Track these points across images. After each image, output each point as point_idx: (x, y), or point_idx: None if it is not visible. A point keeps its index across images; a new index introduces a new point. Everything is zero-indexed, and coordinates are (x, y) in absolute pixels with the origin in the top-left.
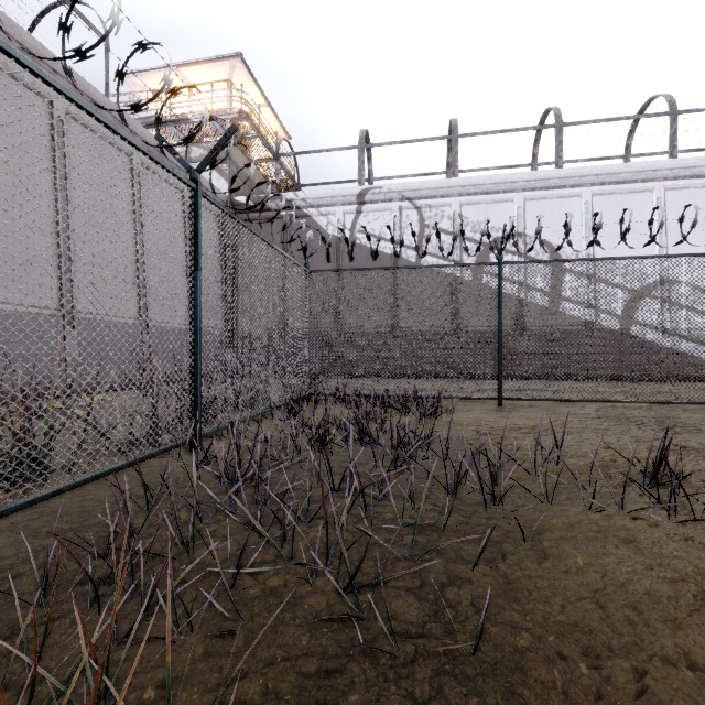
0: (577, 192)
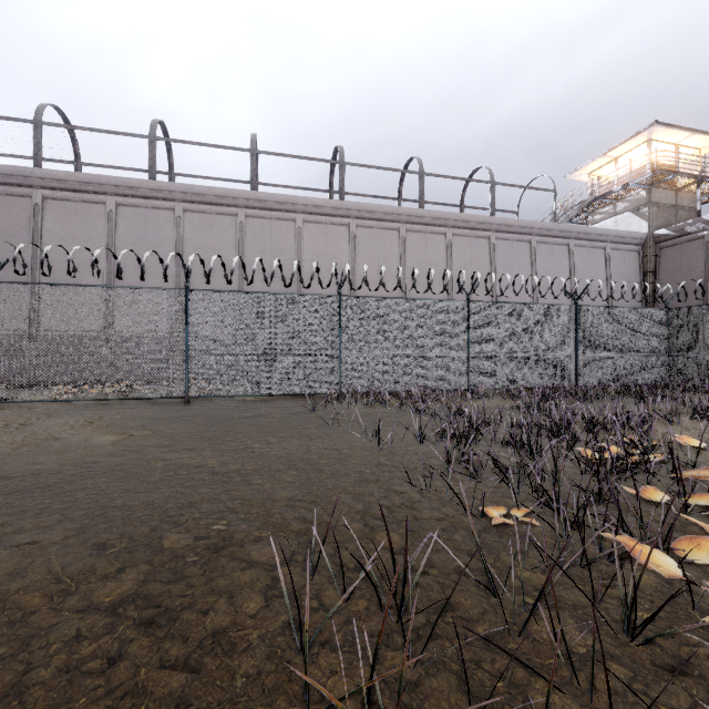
0: None
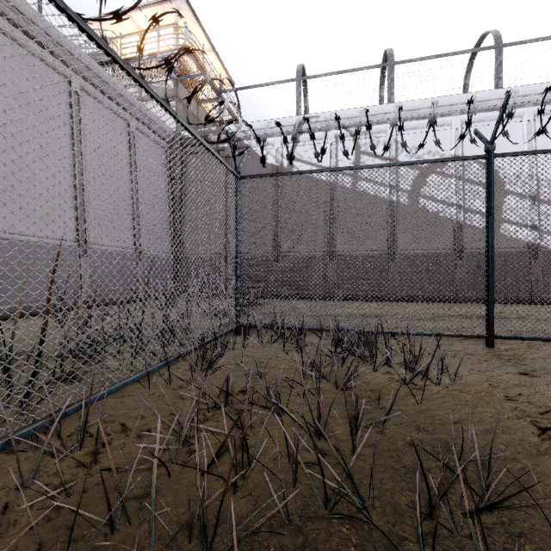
0: (519, 112)
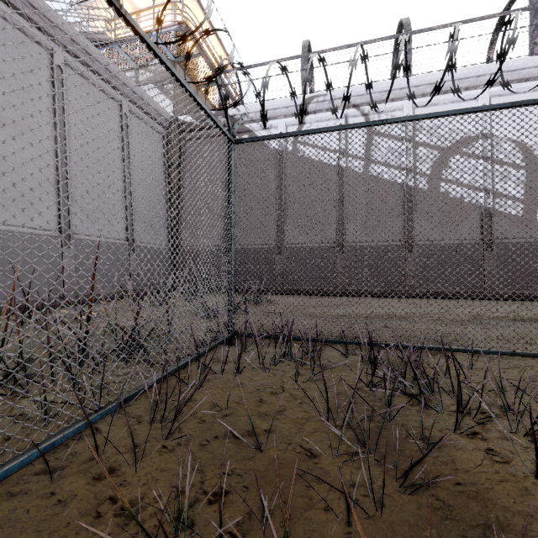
0: None
